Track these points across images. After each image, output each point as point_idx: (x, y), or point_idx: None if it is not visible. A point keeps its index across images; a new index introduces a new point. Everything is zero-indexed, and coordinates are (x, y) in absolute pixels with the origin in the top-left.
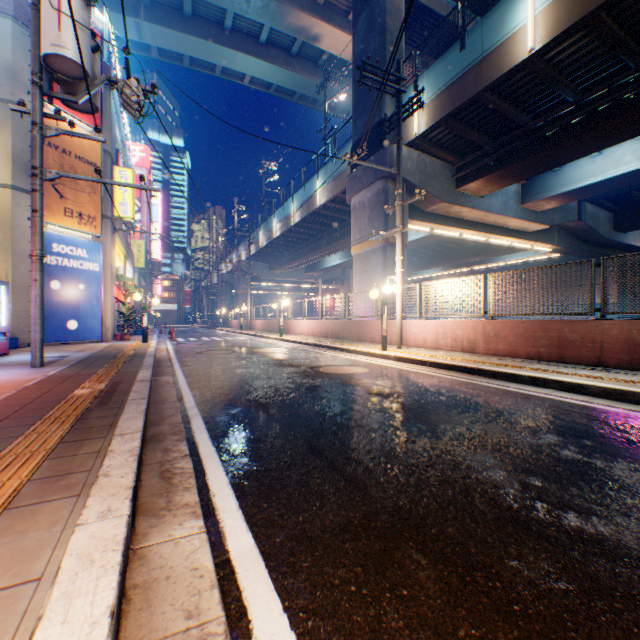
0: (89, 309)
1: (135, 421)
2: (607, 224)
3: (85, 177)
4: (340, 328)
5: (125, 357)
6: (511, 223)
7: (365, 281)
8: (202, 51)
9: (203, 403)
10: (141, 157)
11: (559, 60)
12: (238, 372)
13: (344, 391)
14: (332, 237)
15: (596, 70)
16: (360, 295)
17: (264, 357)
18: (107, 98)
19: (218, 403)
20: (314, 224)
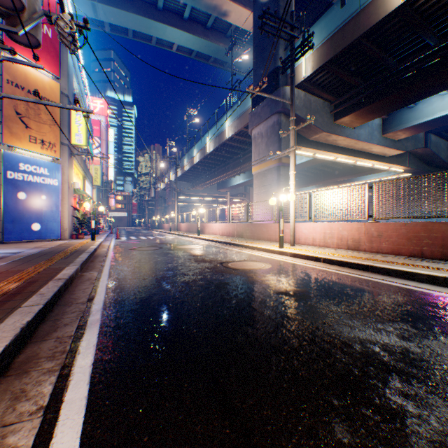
0: (50, 215)
1: None
2: (446, 150)
3: (24, 98)
4: (244, 229)
5: (66, 253)
6: (374, 149)
7: (263, 193)
8: (141, 25)
9: (110, 305)
10: (101, 108)
11: (426, 7)
12: (157, 267)
13: (252, 290)
14: (237, 162)
15: None
16: (259, 204)
17: (183, 253)
18: (65, 53)
19: (125, 305)
20: (224, 153)
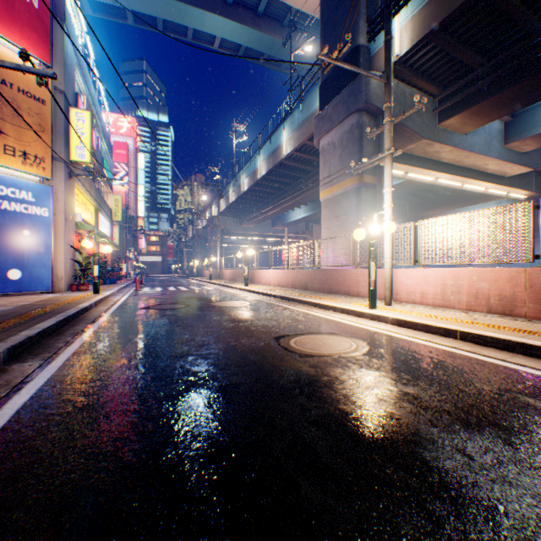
0: (36, 257)
1: None
2: None
3: None
4: (308, 278)
5: (22, 319)
6: (491, 166)
7: (335, 227)
8: (172, 12)
9: None
10: (128, 128)
11: None
12: (161, 349)
13: (357, 437)
14: (297, 190)
15: None
16: (329, 243)
17: (217, 315)
18: (59, 32)
19: None
20: (280, 177)
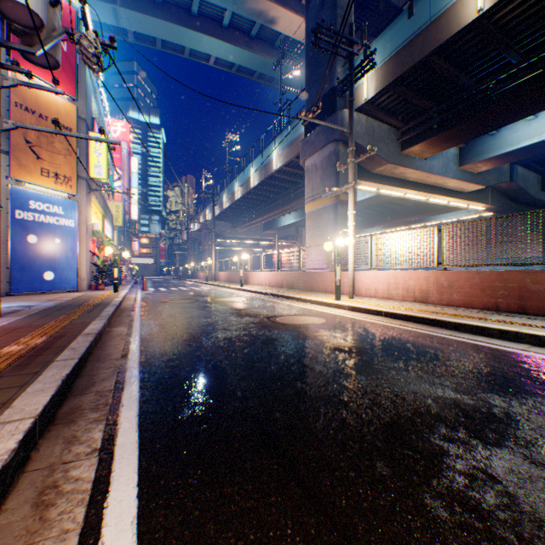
0: (65, 261)
1: (39, 396)
2: (536, 185)
3: (43, 128)
4: (295, 279)
5: (88, 307)
6: (450, 184)
7: (317, 236)
8: (172, 34)
9: (147, 361)
10: (122, 132)
11: (506, 21)
12: (195, 322)
13: (302, 345)
14: (287, 198)
15: (542, 31)
16: (313, 249)
17: (223, 306)
18: (82, 69)
19: (164, 361)
20: (271, 187)
